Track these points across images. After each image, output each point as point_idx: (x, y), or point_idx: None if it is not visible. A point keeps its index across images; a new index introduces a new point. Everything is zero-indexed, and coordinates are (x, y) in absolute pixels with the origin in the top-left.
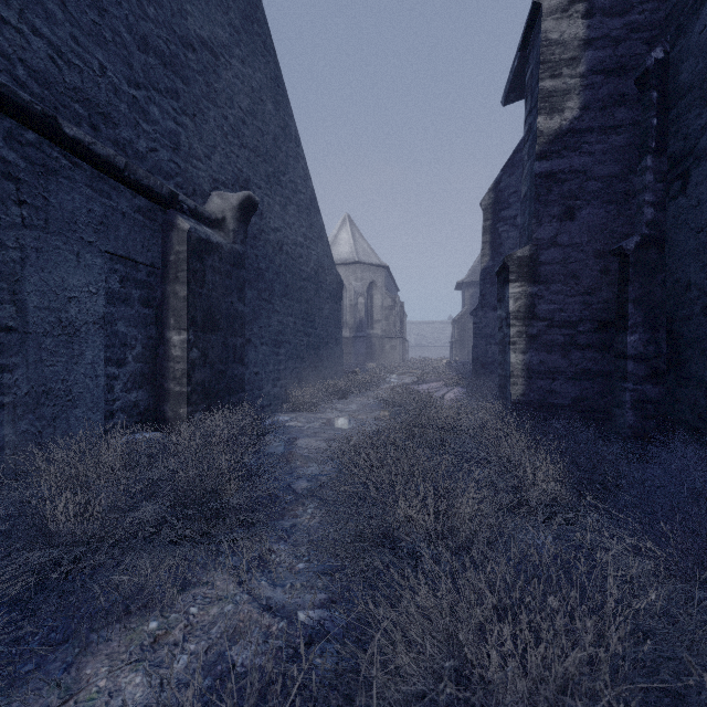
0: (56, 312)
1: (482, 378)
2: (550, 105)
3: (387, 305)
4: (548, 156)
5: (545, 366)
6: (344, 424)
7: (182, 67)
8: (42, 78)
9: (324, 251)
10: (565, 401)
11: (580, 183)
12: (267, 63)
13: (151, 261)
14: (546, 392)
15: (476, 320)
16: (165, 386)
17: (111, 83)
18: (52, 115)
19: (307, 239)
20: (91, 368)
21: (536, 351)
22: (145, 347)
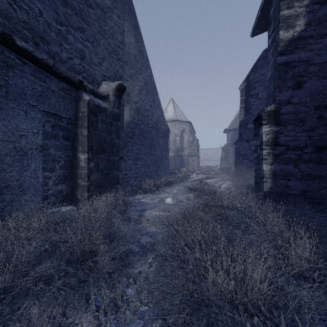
0: (13, 142)
1: (240, 176)
2: (287, 24)
3: (190, 140)
4: (285, 53)
5: (283, 172)
6: (170, 201)
7: (86, 17)
8: (4, 14)
9: (160, 113)
10: (296, 192)
11: (305, 67)
12: (131, 18)
13: (69, 116)
14: (284, 187)
15: (237, 147)
16: (76, 181)
17: (45, 21)
18: (9, 34)
19: (151, 107)
20: (34, 173)
21: (278, 164)
22: (66, 161)
